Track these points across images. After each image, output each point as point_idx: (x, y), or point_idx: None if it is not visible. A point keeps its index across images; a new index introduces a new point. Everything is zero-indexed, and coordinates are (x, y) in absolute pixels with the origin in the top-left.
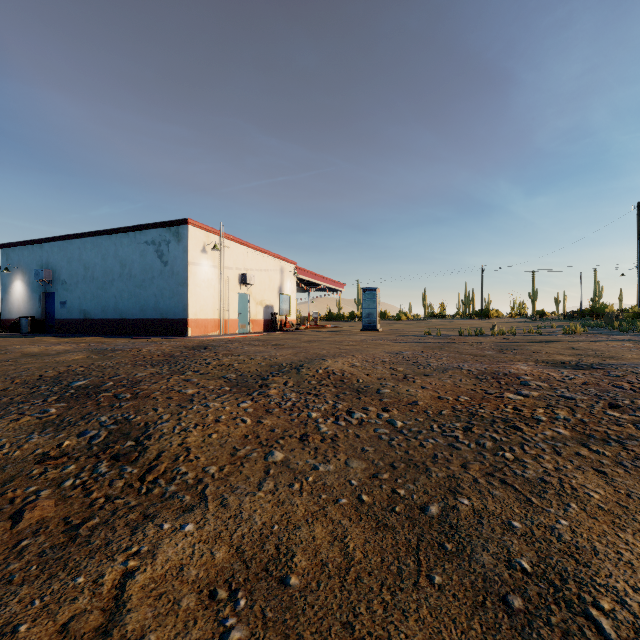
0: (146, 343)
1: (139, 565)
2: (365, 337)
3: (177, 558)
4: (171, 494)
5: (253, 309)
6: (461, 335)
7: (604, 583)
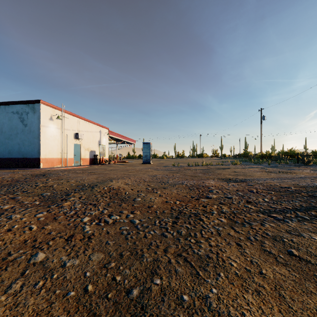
0: (6, 173)
1: None
2: (142, 167)
3: None
4: None
5: (83, 152)
6: (189, 166)
7: None
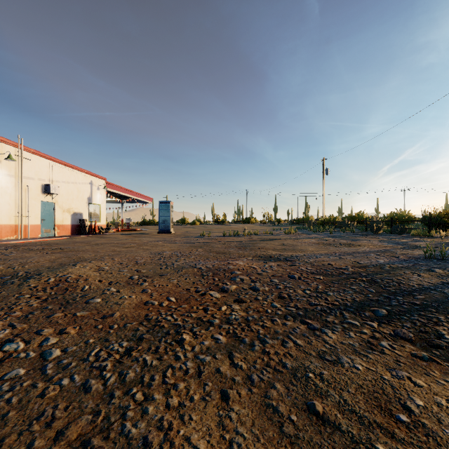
0: None
1: None
2: (154, 239)
3: None
4: None
5: (59, 216)
6: (224, 236)
7: None
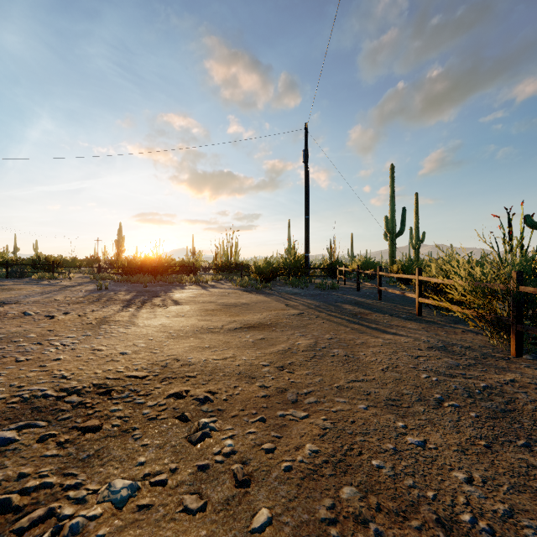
0: None
1: (211, 359)
2: None
3: (206, 356)
4: (163, 366)
5: None
6: None
7: (202, 325)
